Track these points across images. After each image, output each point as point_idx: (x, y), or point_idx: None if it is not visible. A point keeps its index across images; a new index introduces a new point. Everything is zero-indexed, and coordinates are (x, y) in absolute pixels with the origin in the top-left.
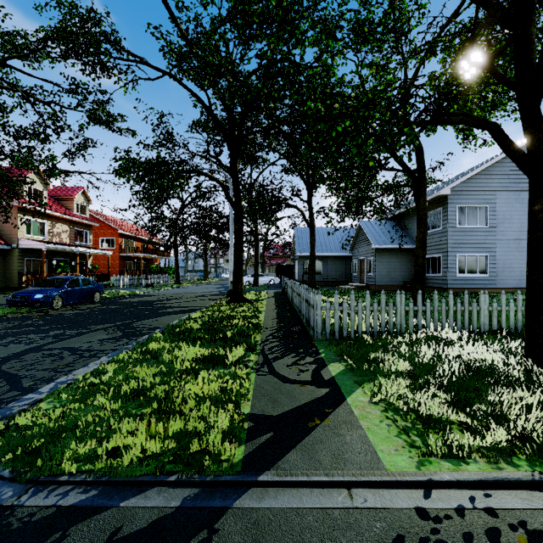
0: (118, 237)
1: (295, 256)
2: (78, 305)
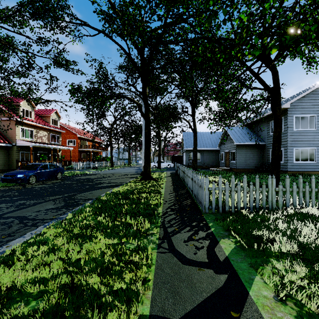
0: (77, 139)
1: (183, 150)
2: (47, 181)
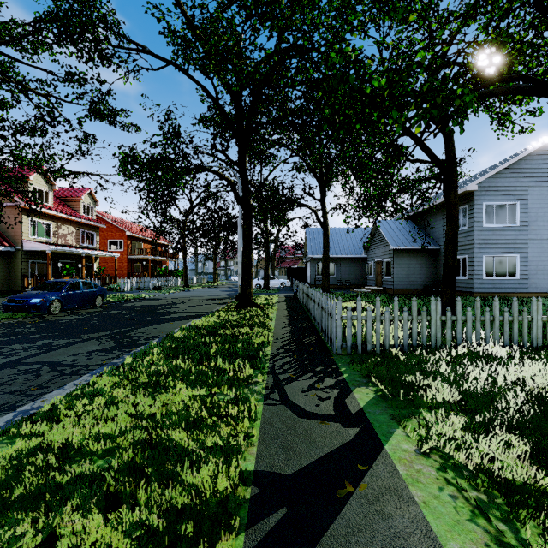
0: (126, 239)
1: (307, 258)
2: (79, 310)
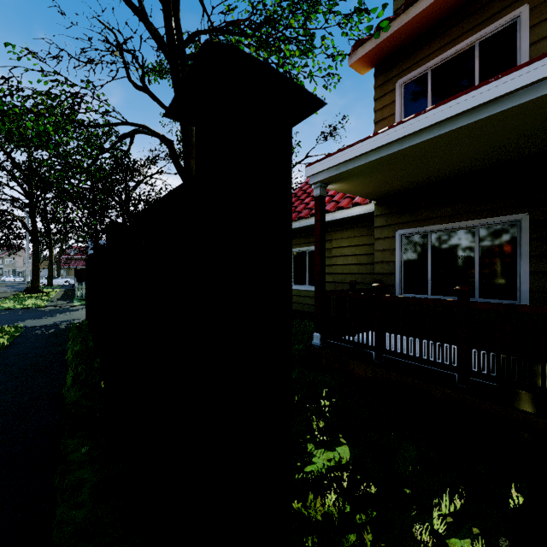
0: None
1: None
2: None
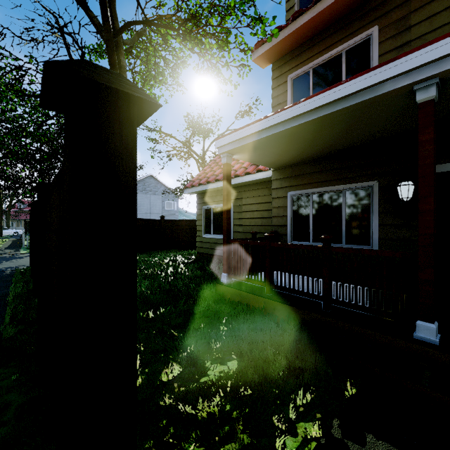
0: None
1: None
2: None
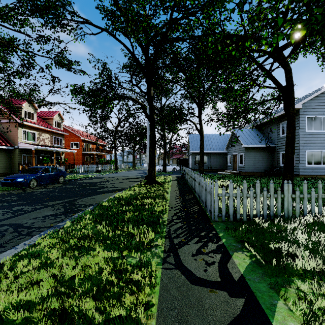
0: (81, 141)
1: (189, 153)
2: (48, 185)
